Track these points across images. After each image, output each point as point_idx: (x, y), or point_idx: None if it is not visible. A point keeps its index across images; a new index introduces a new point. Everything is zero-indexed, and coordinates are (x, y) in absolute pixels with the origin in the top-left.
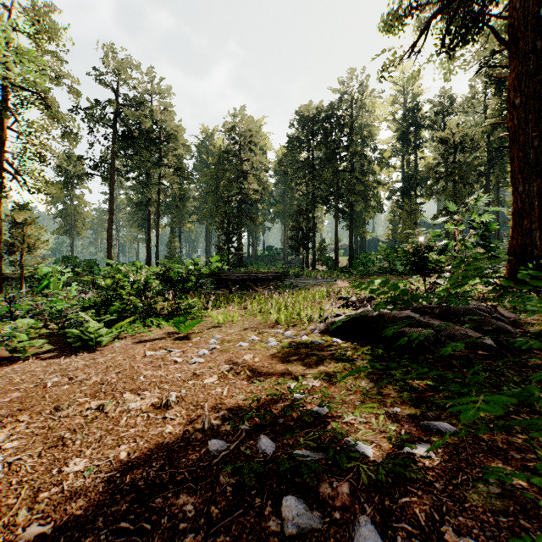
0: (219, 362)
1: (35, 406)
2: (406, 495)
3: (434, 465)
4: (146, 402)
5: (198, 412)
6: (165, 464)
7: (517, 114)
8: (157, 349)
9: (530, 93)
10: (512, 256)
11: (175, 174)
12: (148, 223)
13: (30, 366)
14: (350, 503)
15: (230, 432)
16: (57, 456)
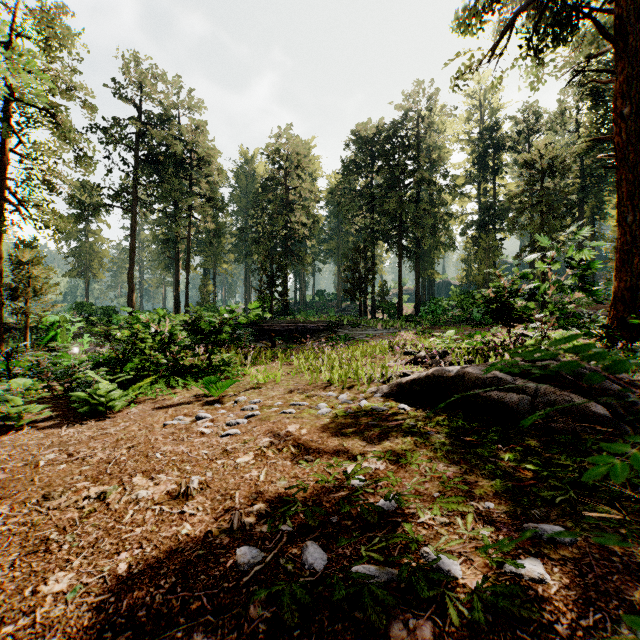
0: (257, 435)
1: (19, 494)
2: None
3: (550, 593)
4: (161, 489)
5: (226, 505)
6: (177, 583)
7: (624, 127)
8: (182, 416)
9: None
10: (619, 301)
11: (209, 205)
12: (177, 263)
13: (24, 437)
14: None
15: (267, 535)
16: (35, 568)
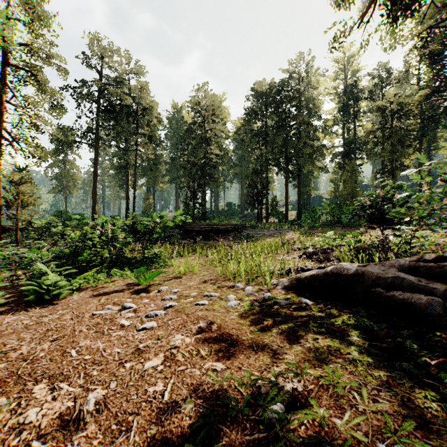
0: (171, 329)
1: None
2: None
3: None
4: (55, 409)
5: (118, 444)
6: None
7: None
8: (111, 305)
9: None
10: None
11: (149, 142)
12: (127, 183)
13: None
14: None
15: None
16: None
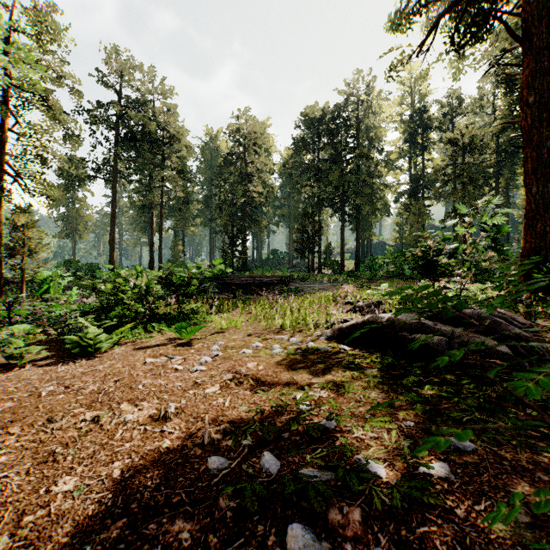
0: (222, 370)
1: (27, 418)
2: (424, 524)
3: (453, 488)
4: (144, 414)
5: (198, 425)
6: (161, 484)
7: (530, 113)
8: (158, 356)
9: (544, 91)
10: (525, 259)
11: (179, 177)
12: (151, 226)
13: (26, 373)
14: (362, 532)
15: (232, 447)
16: (46, 474)
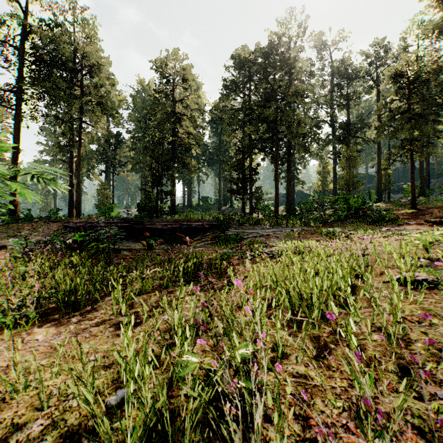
0: None
1: None
2: None
3: None
4: None
5: None
6: None
7: None
8: None
9: None
10: None
11: (99, 111)
12: (70, 166)
13: None
14: None
15: None
16: None
